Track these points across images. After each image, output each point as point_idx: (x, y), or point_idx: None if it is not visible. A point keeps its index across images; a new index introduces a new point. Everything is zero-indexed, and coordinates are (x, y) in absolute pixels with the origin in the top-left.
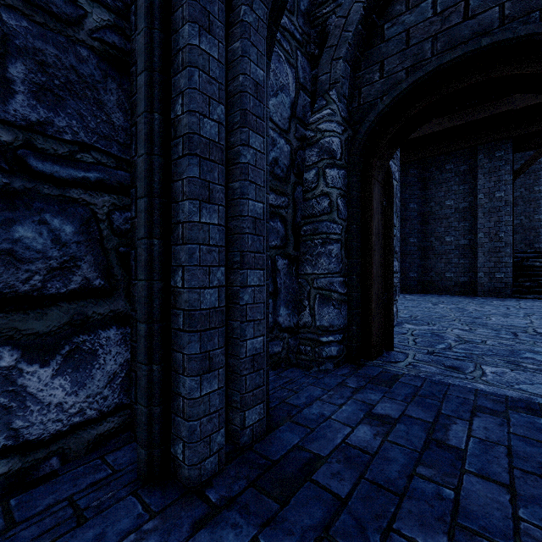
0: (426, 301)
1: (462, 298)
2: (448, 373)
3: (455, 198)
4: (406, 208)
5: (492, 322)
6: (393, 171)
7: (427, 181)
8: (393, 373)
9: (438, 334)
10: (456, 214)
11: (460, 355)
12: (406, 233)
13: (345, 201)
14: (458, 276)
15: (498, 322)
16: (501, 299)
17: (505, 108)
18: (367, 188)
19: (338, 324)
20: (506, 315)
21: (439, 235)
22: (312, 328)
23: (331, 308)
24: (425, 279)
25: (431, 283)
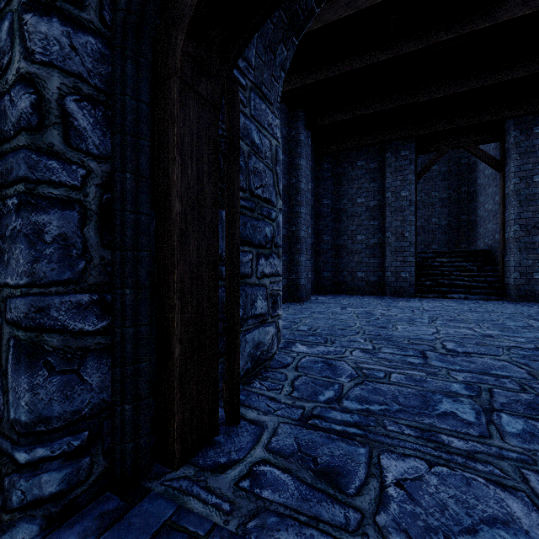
0: (336, 304)
1: (372, 299)
2: (314, 503)
3: (366, 196)
4: (320, 204)
5: (398, 333)
6: (270, 122)
7: (340, 177)
8: (188, 528)
9: (332, 362)
10: (367, 212)
11: (350, 419)
12: (320, 230)
13: (105, 114)
14: (369, 276)
15: (404, 333)
16: (406, 299)
17: (410, 100)
18: (168, 98)
19: (68, 411)
20: (412, 321)
21: (352, 233)
22: (4, 423)
23: (41, 375)
24: (338, 278)
25: (344, 283)
